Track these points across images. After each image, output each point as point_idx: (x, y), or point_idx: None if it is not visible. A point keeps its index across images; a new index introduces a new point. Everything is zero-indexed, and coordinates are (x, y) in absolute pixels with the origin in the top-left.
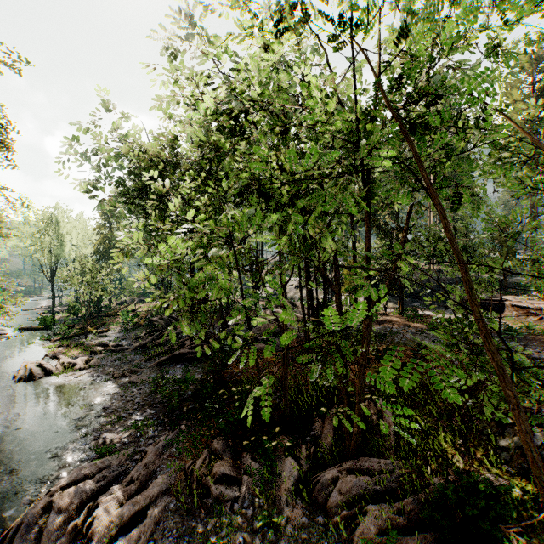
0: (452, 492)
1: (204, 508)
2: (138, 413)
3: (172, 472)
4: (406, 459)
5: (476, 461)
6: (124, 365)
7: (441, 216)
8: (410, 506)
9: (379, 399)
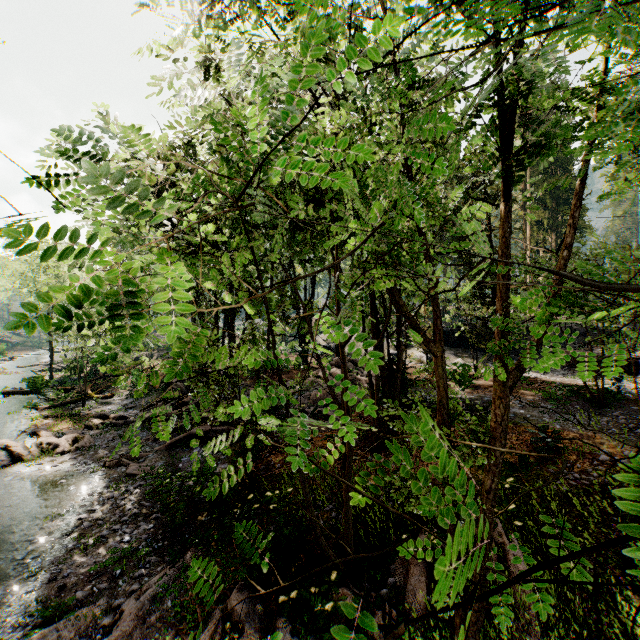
0: None
1: None
2: (126, 530)
3: None
4: None
5: None
6: (124, 447)
7: None
8: None
9: (496, 523)
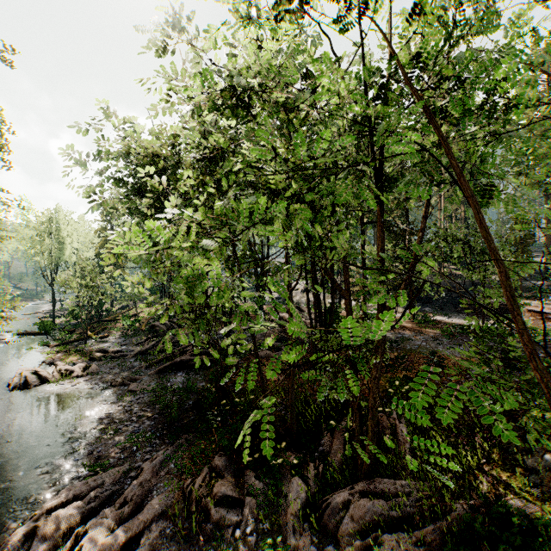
0: (481, 524)
1: (203, 534)
2: (135, 425)
3: (169, 491)
4: (424, 480)
5: (501, 484)
6: (123, 373)
7: (477, 209)
8: (430, 535)
9: (392, 412)
